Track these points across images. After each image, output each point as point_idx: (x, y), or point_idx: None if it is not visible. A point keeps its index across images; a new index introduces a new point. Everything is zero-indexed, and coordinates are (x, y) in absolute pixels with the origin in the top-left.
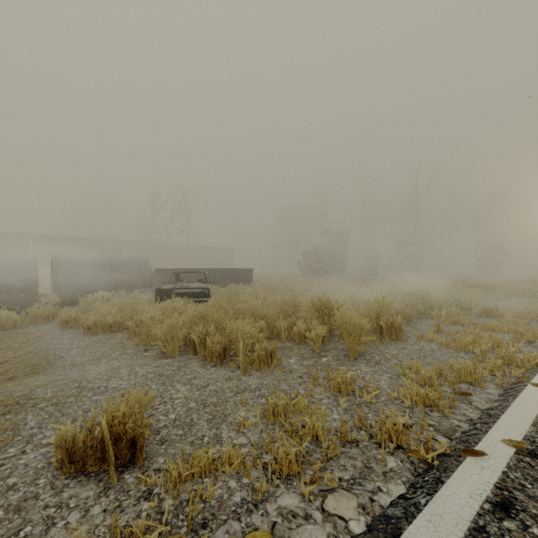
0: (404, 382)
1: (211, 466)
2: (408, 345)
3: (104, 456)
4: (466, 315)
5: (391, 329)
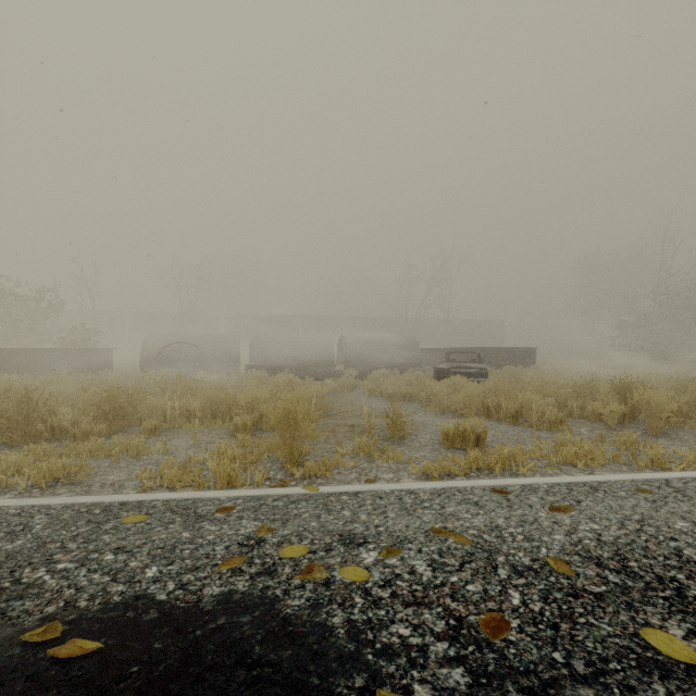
0: None
1: (522, 453)
2: None
3: (463, 441)
4: None
5: None
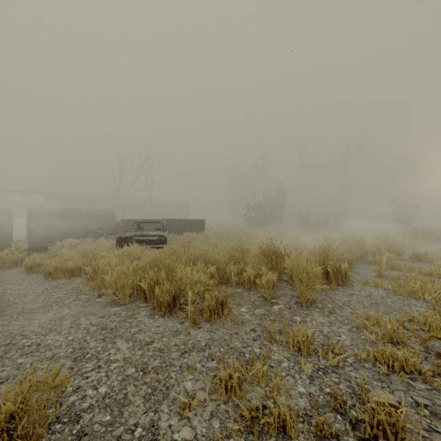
0: (368, 338)
1: None
2: (355, 290)
3: None
4: (398, 260)
5: (337, 274)
